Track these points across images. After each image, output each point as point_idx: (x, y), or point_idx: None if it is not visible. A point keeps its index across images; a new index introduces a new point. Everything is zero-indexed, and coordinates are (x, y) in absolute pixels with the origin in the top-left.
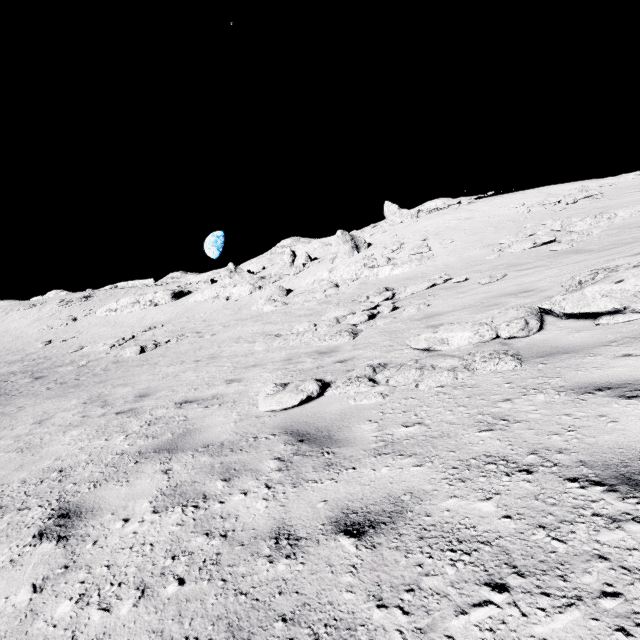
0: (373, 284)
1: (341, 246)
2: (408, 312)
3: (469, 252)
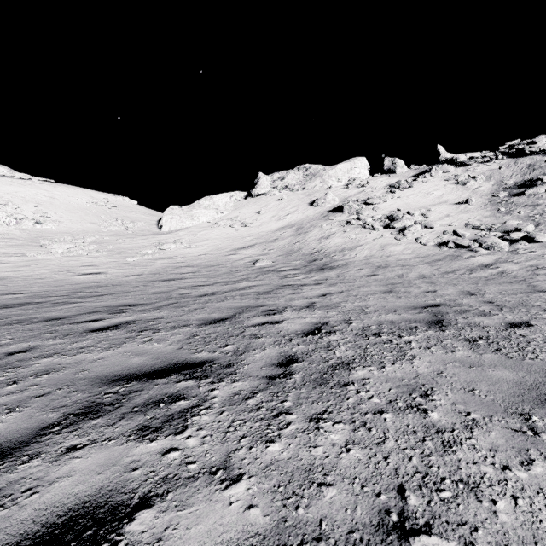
0: (38, 232)
1: None
2: (111, 247)
3: (86, 224)
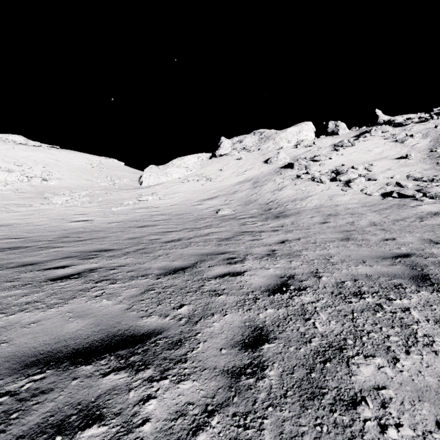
0: (44, 187)
1: None
2: (100, 199)
3: (82, 181)
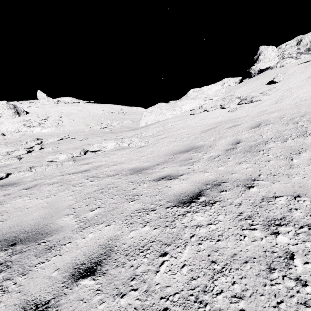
0: (30, 136)
1: (6, 110)
2: (48, 150)
3: (79, 126)
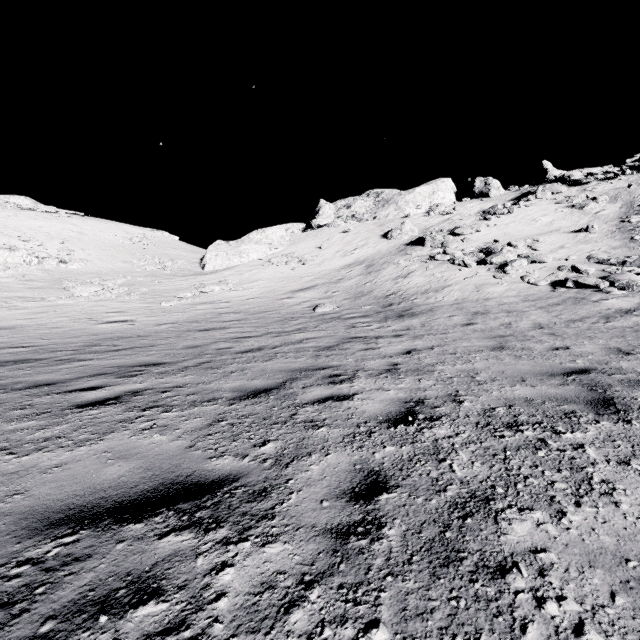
0: (62, 272)
1: None
2: (144, 290)
3: (117, 263)
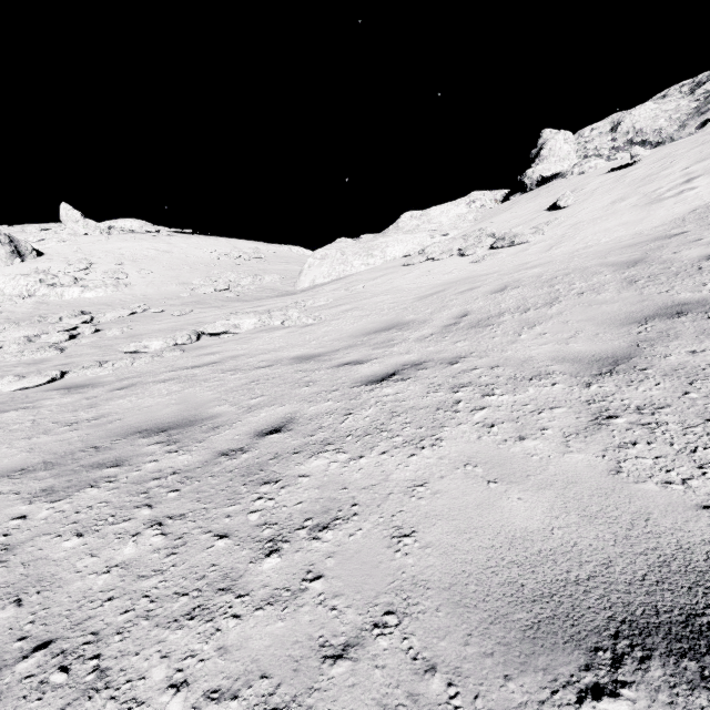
0: (59, 305)
1: None
2: (113, 333)
3: (167, 287)
